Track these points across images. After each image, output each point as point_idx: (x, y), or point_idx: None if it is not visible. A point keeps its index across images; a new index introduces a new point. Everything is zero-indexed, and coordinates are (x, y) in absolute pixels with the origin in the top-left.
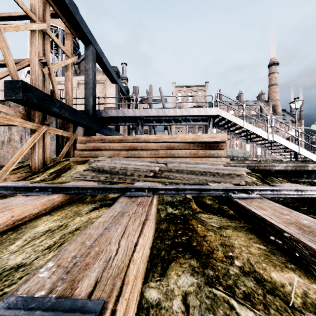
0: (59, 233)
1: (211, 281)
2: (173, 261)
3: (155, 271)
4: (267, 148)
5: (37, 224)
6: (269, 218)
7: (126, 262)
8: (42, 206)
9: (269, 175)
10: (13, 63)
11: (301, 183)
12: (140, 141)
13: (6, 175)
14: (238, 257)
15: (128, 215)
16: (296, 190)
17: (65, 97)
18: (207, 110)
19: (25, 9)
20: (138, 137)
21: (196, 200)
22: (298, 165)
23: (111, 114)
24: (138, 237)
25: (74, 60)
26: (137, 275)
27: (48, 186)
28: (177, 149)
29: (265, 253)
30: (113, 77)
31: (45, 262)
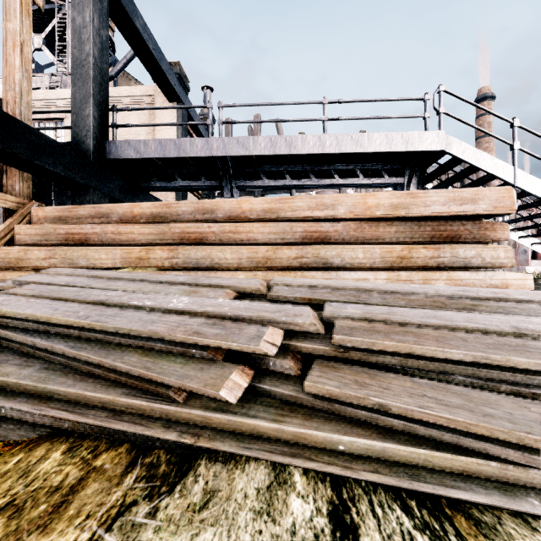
0: None
1: None
2: None
3: None
4: None
5: None
6: None
7: None
8: None
9: None
10: None
11: None
12: (218, 217)
13: None
14: None
15: None
16: None
17: (3, 93)
18: (410, 137)
19: None
20: (212, 203)
21: None
22: None
23: (146, 153)
24: None
25: None
26: None
27: None
28: (336, 242)
29: None
30: (169, 82)
31: None
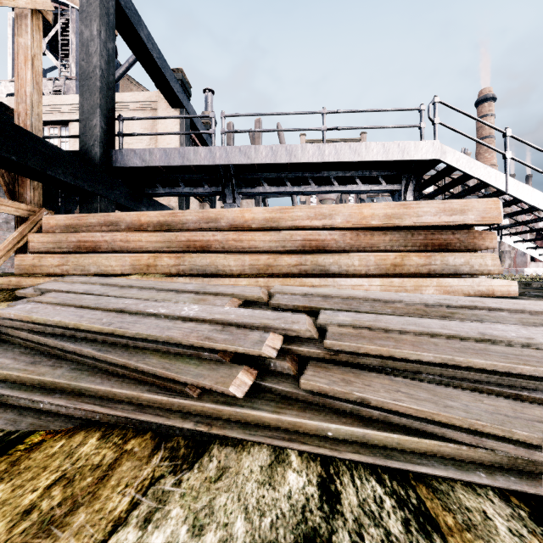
0: None
1: None
2: None
3: None
4: (542, 250)
5: None
6: None
7: None
8: None
9: None
10: None
11: None
12: (222, 226)
13: None
14: None
15: None
16: None
17: (15, 105)
18: (406, 147)
19: None
20: (216, 213)
21: None
22: None
23: (151, 161)
24: None
25: (42, 7)
26: None
27: None
28: (334, 250)
29: None
30: (172, 89)
31: None
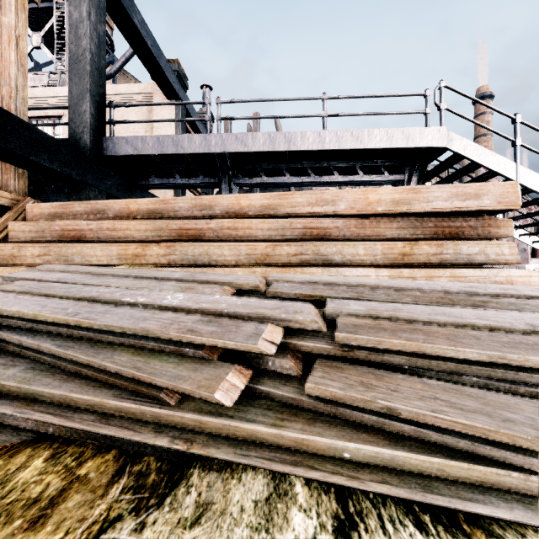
0: None
1: None
2: None
3: None
4: None
5: None
6: None
7: None
8: None
9: None
10: None
11: None
12: (216, 214)
13: None
14: None
15: None
16: None
17: None
18: (411, 133)
19: None
20: (210, 199)
21: None
22: None
23: (143, 149)
24: None
25: None
26: None
27: None
28: (337, 239)
29: None
30: (167, 80)
31: None
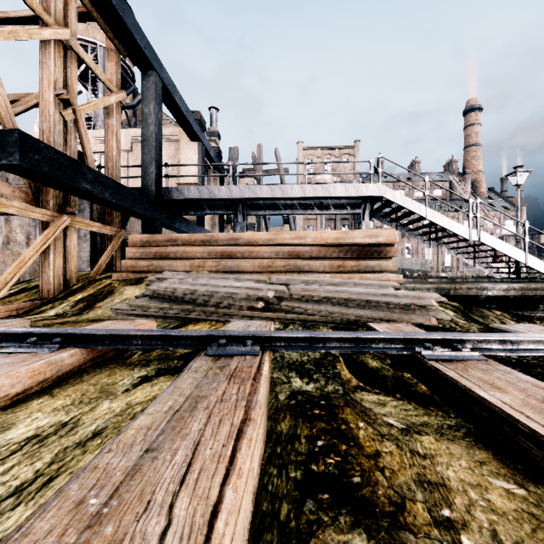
0: (53, 447)
1: None
2: (310, 540)
3: None
4: (467, 255)
5: (14, 420)
6: (522, 416)
7: None
8: (33, 377)
9: (476, 304)
10: (5, 99)
11: (537, 320)
12: (241, 243)
13: None
14: (467, 526)
15: (205, 407)
16: None
17: (106, 163)
18: (360, 187)
19: (30, 0)
20: (237, 235)
21: (348, 358)
22: (530, 287)
23: (188, 195)
24: (221, 484)
25: (122, 99)
26: None
27: (55, 332)
28: (306, 257)
29: (530, 510)
30: (194, 130)
31: None
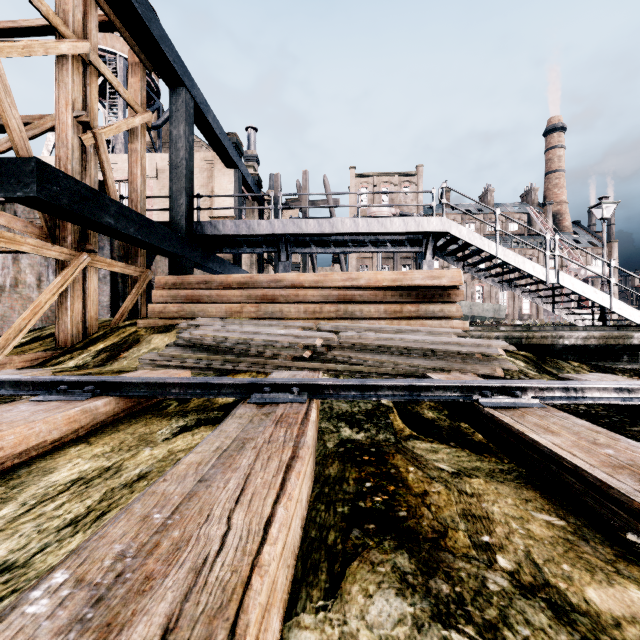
0: (100, 487)
1: (445, 611)
2: (355, 558)
3: (314, 583)
4: (545, 300)
5: (55, 465)
6: (568, 454)
7: (242, 571)
8: (69, 425)
9: (552, 355)
10: (18, 123)
11: (619, 372)
12: (285, 285)
13: (4, 355)
14: (504, 548)
15: (253, 447)
16: (617, 389)
17: (129, 194)
18: (421, 221)
19: (46, 10)
20: (280, 276)
21: (402, 409)
22: (612, 335)
23: (224, 231)
24: (273, 503)
25: (147, 120)
26: (270, 602)
27: (86, 380)
28: (359, 302)
29: (566, 537)
30: (229, 155)
31: (49, 571)
